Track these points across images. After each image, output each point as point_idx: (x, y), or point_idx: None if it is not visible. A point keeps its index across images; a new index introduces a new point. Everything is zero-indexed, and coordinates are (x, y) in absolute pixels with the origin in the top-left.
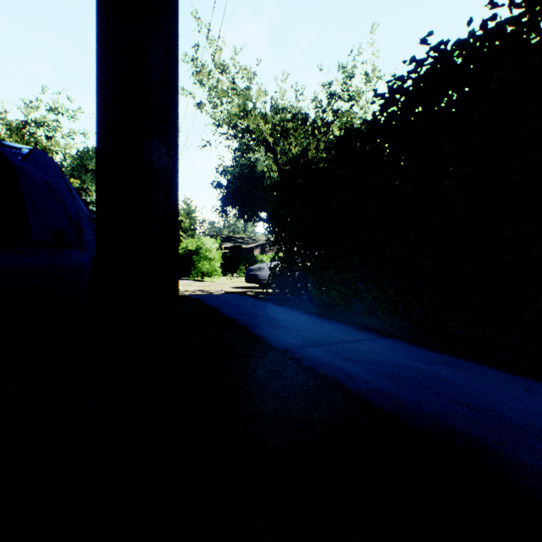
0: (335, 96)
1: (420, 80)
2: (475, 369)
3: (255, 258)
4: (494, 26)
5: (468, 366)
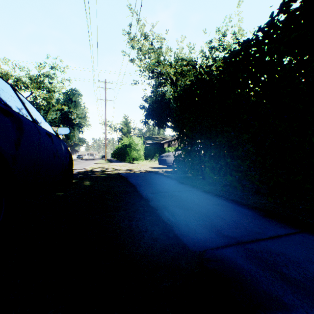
0: (214, 49)
1: None
2: None
3: (164, 149)
4: None
5: None
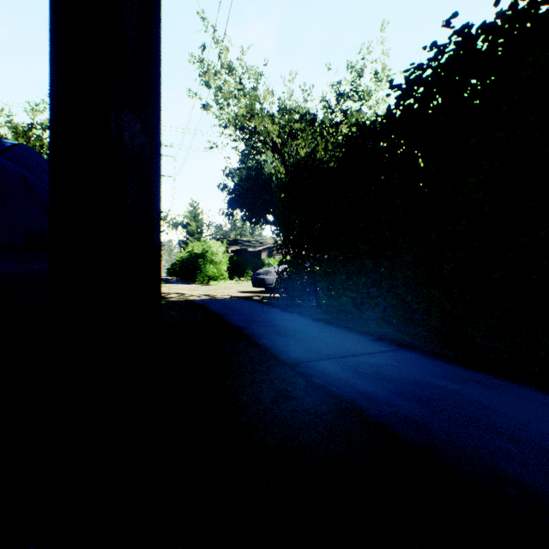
0: (344, 96)
1: (441, 69)
2: (510, 389)
3: (262, 262)
4: (529, 3)
5: (501, 385)
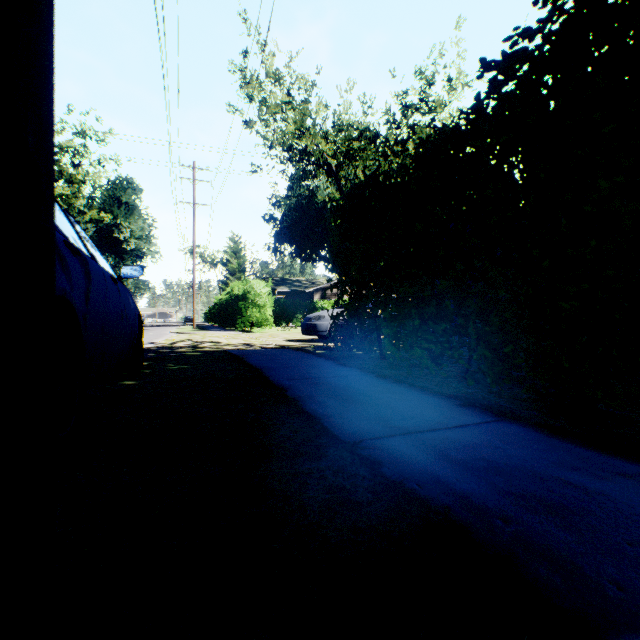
0: (411, 108)
1: (555, 36)
2: None
3: (314, 305)
4: None
5: None
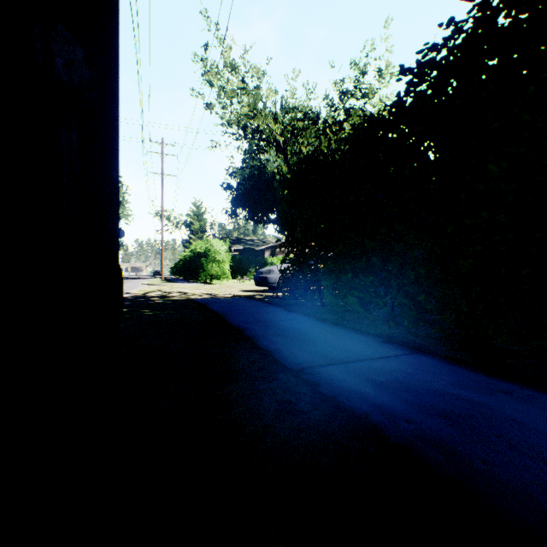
0: (347, 94)
1: (457, 50)
2: (546, 402)
3: (265, 261)
4: None
5: (535, 397)
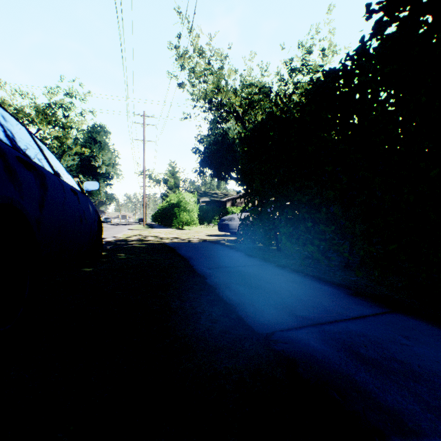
0: (296, 71)
1: None
2: None
3: (227, 210)
4: None
5: None
